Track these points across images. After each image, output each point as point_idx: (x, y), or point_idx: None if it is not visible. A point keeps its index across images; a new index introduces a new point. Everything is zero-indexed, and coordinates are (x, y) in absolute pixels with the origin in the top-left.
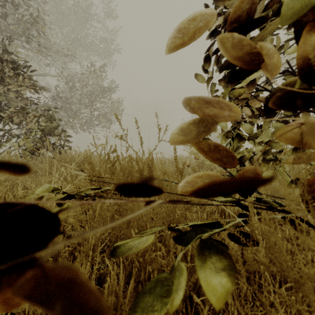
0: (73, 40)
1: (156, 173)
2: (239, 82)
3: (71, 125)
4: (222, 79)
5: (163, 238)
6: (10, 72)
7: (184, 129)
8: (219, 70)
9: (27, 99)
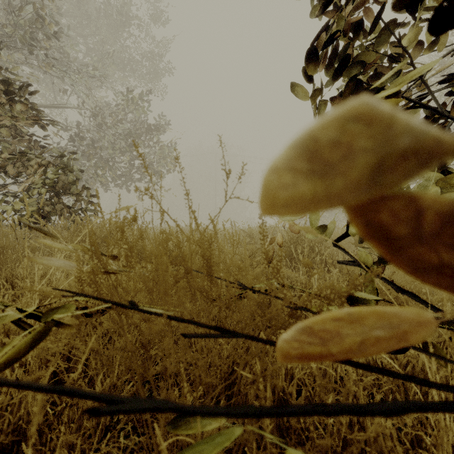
0: (102, 54)
1: (223, 258)
2: (375, 93)
3: (99, 179)
4: (337, 96)
5: (236, 390)
6: (0, 96)
7: (320, 138)
8: (334, 77)
9: (30, 139)
